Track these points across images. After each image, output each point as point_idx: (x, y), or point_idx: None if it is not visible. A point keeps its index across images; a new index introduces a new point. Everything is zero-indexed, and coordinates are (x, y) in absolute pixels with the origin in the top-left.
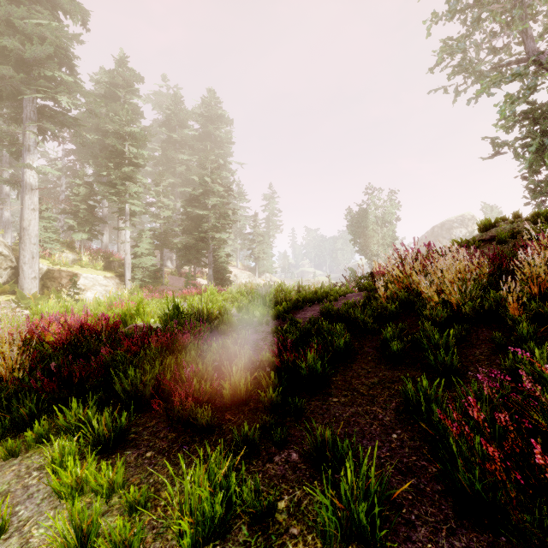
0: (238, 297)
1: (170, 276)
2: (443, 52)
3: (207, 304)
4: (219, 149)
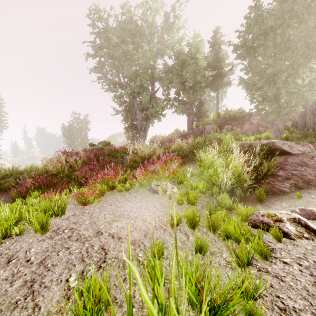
0: None
1: None
2: (91, 70)
3: None
4: None
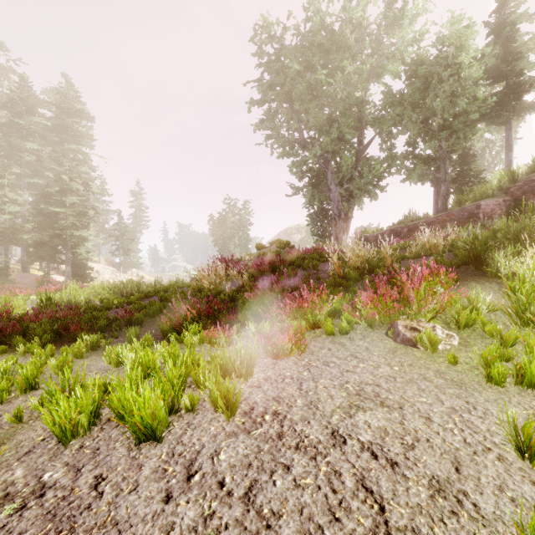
0: (100, 292)
1: (15, 272)
2: (257, 127)
3: (76, 296)
4: (78, 144)
